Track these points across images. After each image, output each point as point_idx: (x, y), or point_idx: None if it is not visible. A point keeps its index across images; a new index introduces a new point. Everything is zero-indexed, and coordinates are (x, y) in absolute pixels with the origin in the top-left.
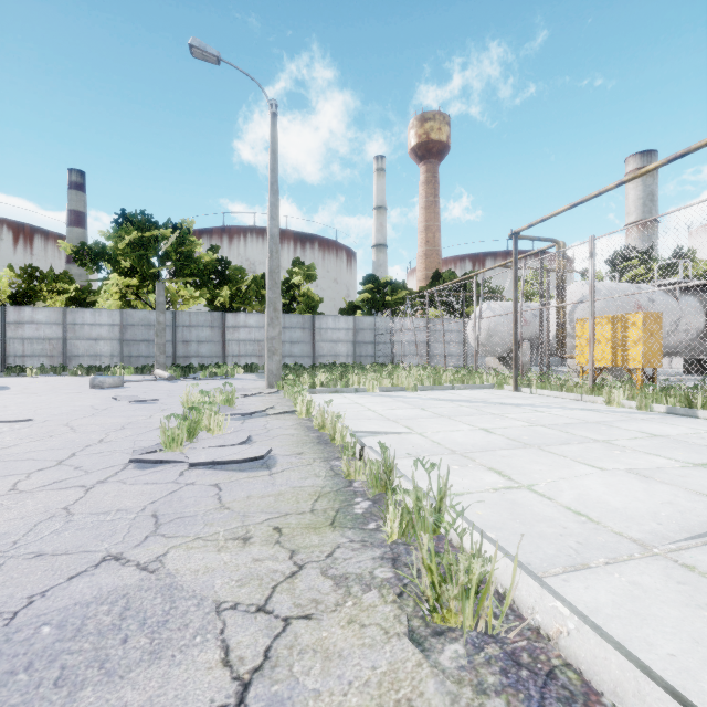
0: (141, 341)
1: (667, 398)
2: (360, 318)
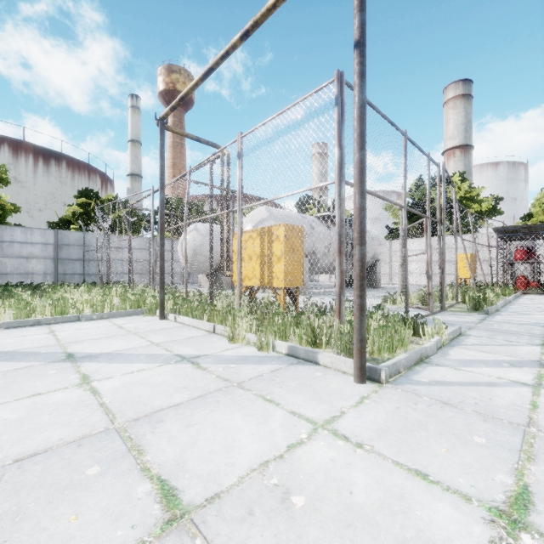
0: None
1: (295, 329)
2: (64, 232)
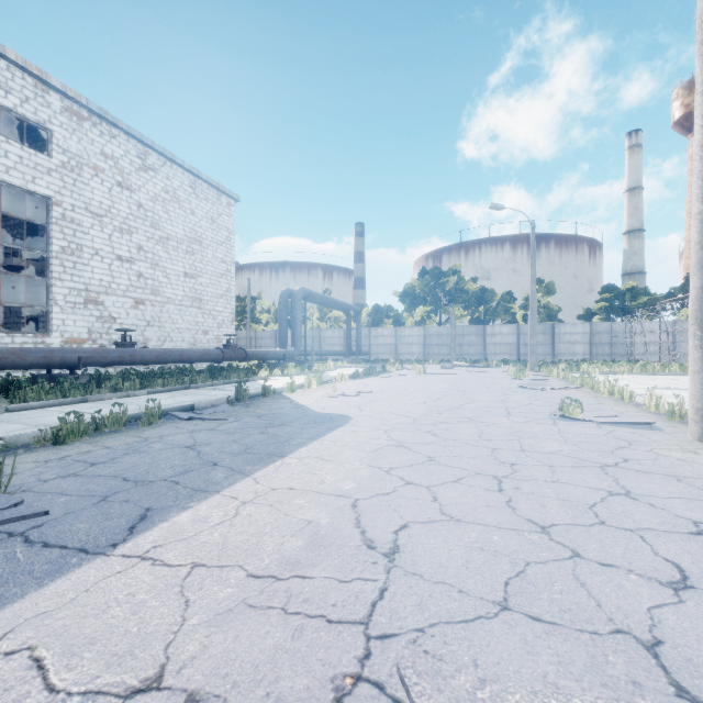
0: (435, 345)
1: None
2: (596, 324)
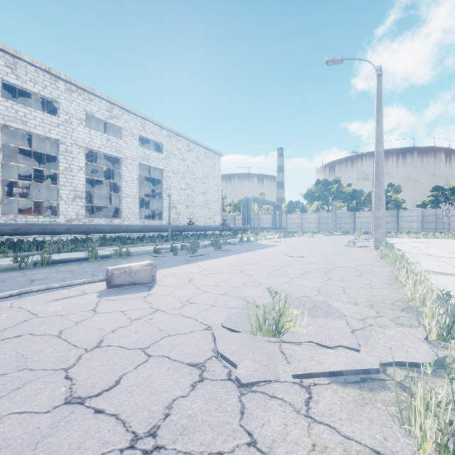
0: (324, 223)
1: None
2: (426, 210)
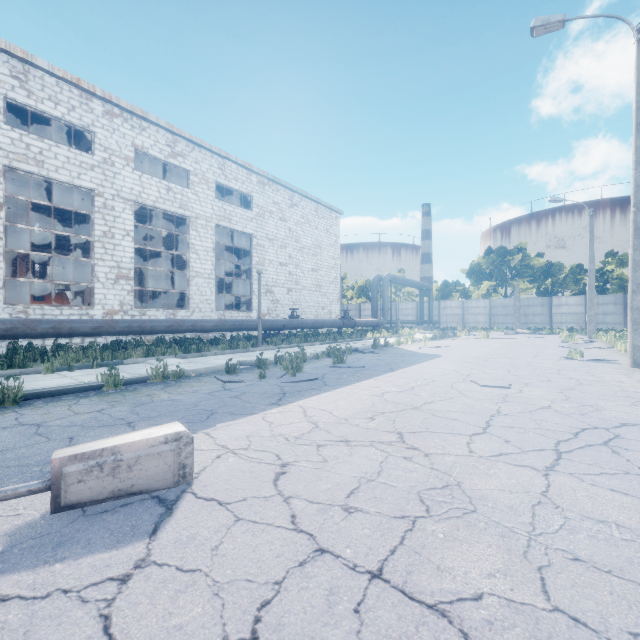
0: (500, 315)
1: None
2: None
